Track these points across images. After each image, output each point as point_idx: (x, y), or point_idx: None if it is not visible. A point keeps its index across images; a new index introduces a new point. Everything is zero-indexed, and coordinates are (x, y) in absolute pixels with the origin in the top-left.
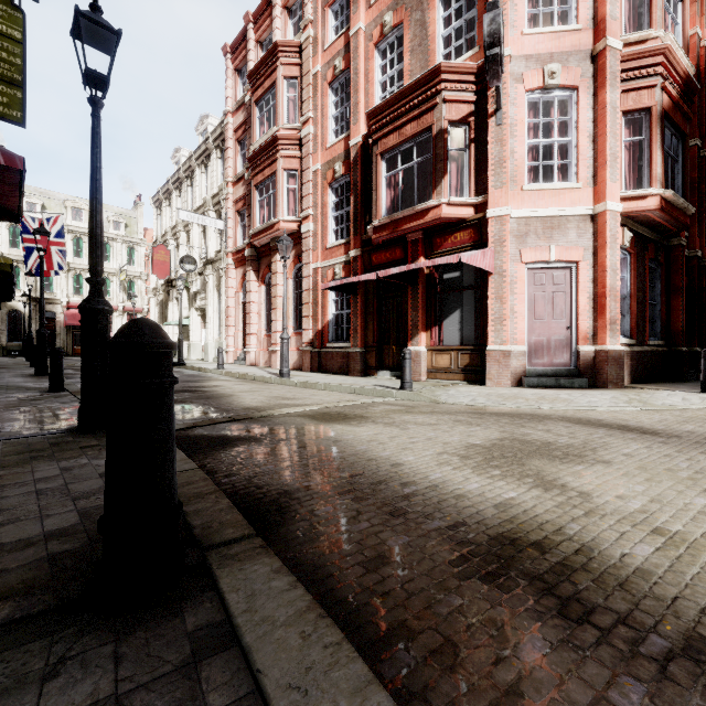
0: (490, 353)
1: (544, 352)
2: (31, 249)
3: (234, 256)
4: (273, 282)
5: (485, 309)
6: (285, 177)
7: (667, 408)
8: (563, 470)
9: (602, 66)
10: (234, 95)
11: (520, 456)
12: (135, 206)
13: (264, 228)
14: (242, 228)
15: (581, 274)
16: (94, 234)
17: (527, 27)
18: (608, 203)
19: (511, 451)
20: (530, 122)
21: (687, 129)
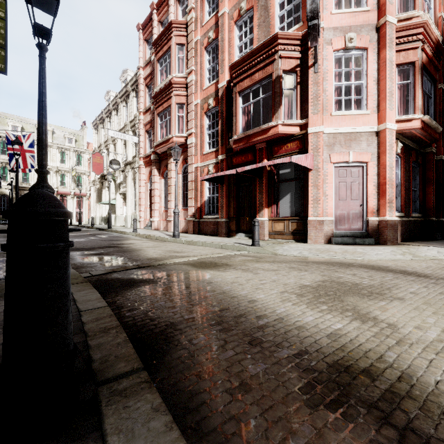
0: (310, 222)
1: (345, 221)
2: (13, 155)
3: (144, 159)
4: (169, 176)
5: (307, 193)
6: (176, 108)
7: (429, 258)
8: (371, 305)
9: (383, 34)
10: (144, 56)
11: (338, 294)
12: (81, 128)
13: (163, 141)
14: (149, 142)
15: (370, 170)
16: (40, 139)
17: (334, 9)
18: (387, 124)
19: (332, 290)
20: (336, 71)
21: (437, 77)
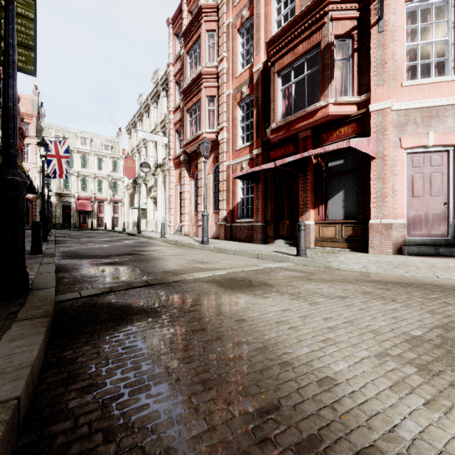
0: (372, 225)
1: (422, 224)
2: (50, 161)
3: (174, 161)
4: (199, 177)
5: (367, 189)
6: (206, 101)
7: None
8: None
9: None
10: (174, 52)
11: None
12: (117, 135)
13: (192, 139)
14: (179, 142)
15: None
16: (5, 107)
17: None
18: None
19: None
20: (407, 29)
21: None
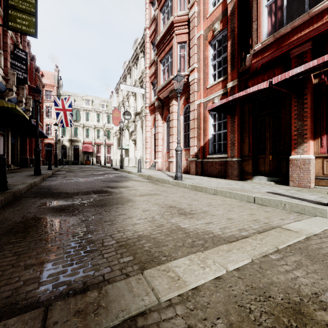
0: None
1: None
2: (58, 113)
3: (149, 108)
4: (170, 118)
5: None
6: (178, 48)
7: None
8: None
9: None
10: (149, 17)
11: None
12: (110, 97)
13: (165, 85)
14: (153, 92)
15: None
16: None
17: None
18: None
19: None
20: None
21: None
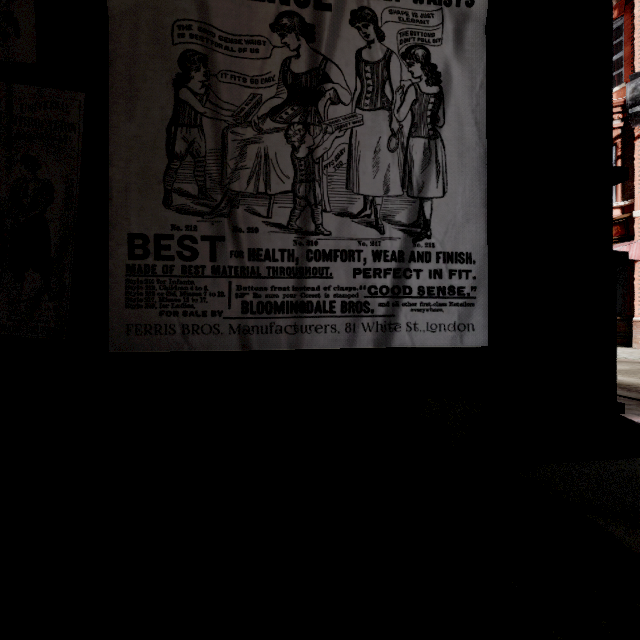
0: (636, 322)
1: None
2: None
3: None
4: None
5: (632, 288)
6: None
7: None
8: None
9: None
10: None
11: (636, 373)
12: None
13: None
14: None
15: None
16: None
17: None
18: None
19: (632, 372)
20: None
21: None
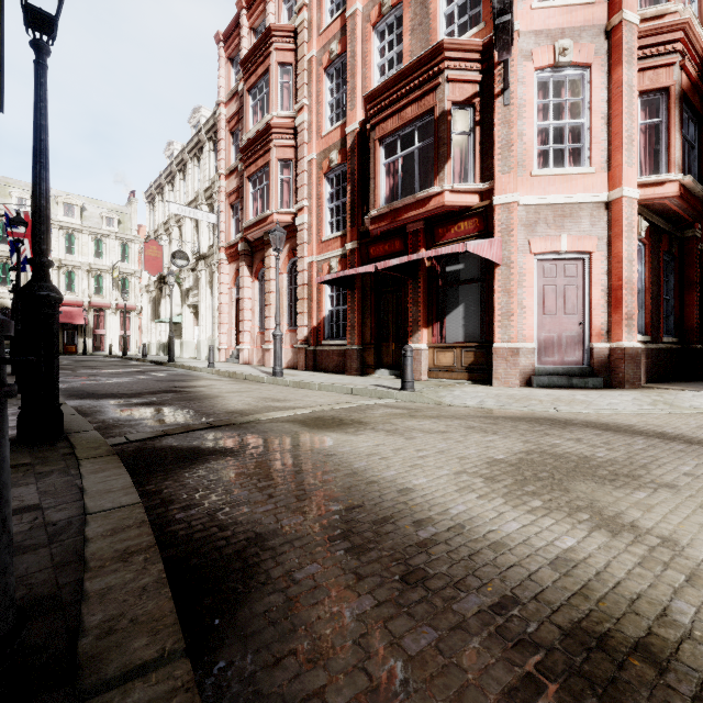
0: (497, 350)
1: (554, 349)
2: (16, 244)
3: (227, 251)
4: (266, 278)
5: (492, 303)
6: (278, 167)
7: (699, 411)
8: (621, 499)
9: (618, 42)
10: (227, 85)
11: (558, 476)
12: (128, 203)
13: (257, 221)
14: (235, 222)
15: (595, 265)
16: (37, 205)
17: (536, 1)
18: (624, 189)
19: (545, 470)
20: (539, 104)
21: None
